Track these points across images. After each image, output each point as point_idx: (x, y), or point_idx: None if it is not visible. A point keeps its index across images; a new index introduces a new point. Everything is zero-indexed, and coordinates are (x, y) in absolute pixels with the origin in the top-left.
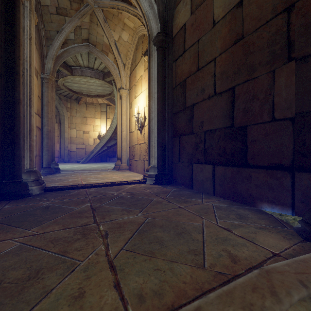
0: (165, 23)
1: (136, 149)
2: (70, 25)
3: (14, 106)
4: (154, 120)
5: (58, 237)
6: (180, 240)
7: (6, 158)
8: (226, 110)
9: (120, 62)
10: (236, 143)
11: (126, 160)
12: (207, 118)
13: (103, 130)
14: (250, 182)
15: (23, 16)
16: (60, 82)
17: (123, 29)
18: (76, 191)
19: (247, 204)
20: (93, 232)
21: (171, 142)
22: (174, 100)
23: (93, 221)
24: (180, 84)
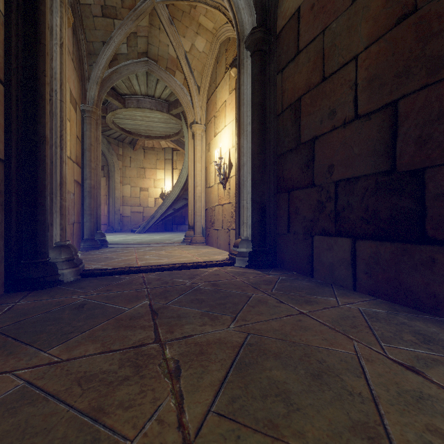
0: (265, 12)
1: (216, 212)
2: (121, 31)
3: (37, 146)
4: (246, 166)
5: (91, 372)
6: (323, 392)
7: (24, 226)
8: (380, 142)
9: (192, 84)
10: (402, 200)
11: (201, 228)
12: (340, 160)
13: (168, 186)
14: (432, 271)
15: (50, 11)
16: (109, 119)
17: (197, 34)
18: (127, 277)
19: (426, 310)
20: (153, 362)
21: (275, 200)
22: (279, 133)
23: (154, 337)
24: (290, 107)
